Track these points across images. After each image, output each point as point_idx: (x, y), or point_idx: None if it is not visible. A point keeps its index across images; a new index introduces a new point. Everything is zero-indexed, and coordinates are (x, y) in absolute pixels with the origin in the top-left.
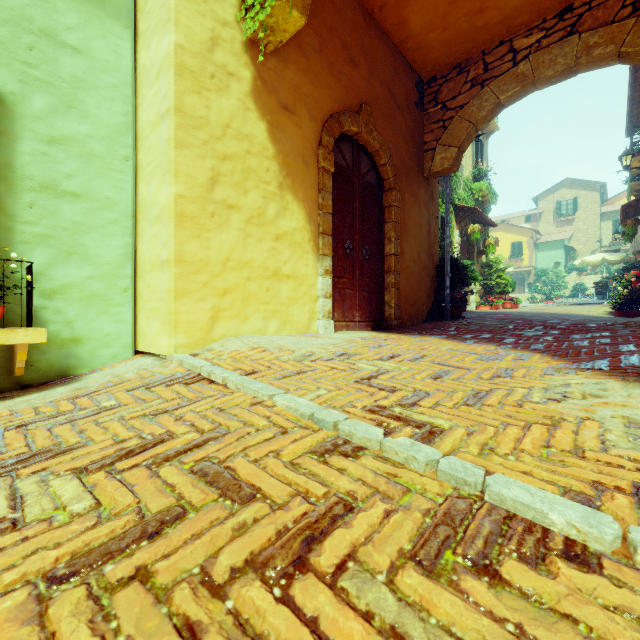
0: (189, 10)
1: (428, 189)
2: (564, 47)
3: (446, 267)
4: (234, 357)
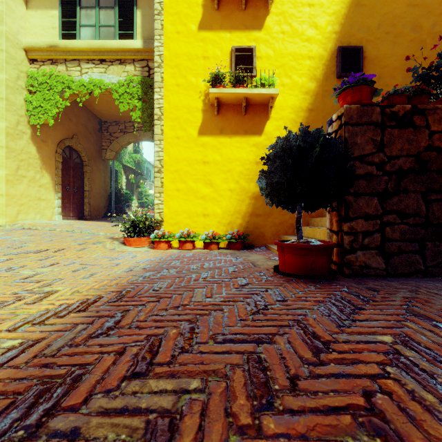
0: (10, 114)
1: (105, 164)
2: (147, 133)
3: (113, 196)
4: (31, 225)
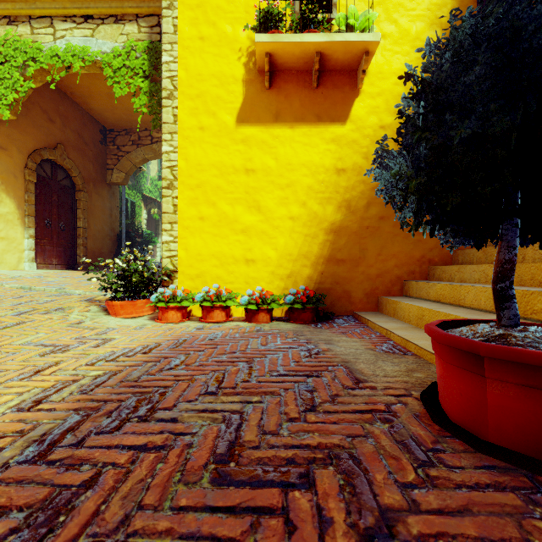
0: None
1: (111, 190)
2: None
3: (123, 236)
4: None
